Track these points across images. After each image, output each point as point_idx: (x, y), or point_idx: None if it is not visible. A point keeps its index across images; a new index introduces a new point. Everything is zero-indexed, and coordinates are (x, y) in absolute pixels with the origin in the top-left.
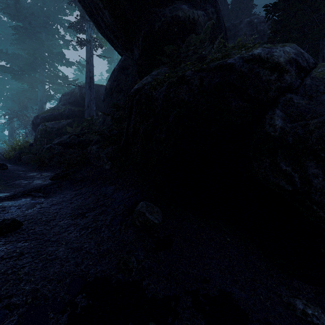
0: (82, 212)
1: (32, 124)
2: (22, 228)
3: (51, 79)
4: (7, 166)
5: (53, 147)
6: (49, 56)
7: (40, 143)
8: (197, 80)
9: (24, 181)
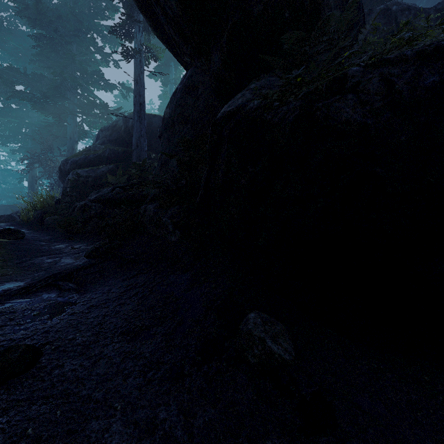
0: (142, 324)
1: (59, 172)
2: (40, 364)
3: (84, 109)
4: (24, 234)
5: (89, 205)
6: (81, 77)
7: (70, 199)
8: (379, 82)
9: (47, 258)
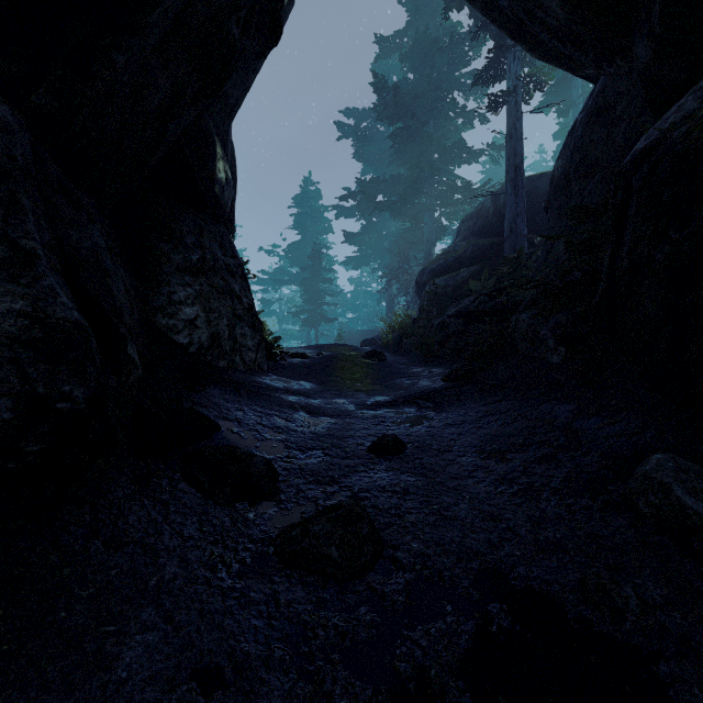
0: (498, 448)
1: (415, 286)
2: (405, 453)
3: (442, 199)
4: (386, 356)
5: (447, 322)
6: (439, 158)
7: (427, 317)
8: None
9: (406, 380)
